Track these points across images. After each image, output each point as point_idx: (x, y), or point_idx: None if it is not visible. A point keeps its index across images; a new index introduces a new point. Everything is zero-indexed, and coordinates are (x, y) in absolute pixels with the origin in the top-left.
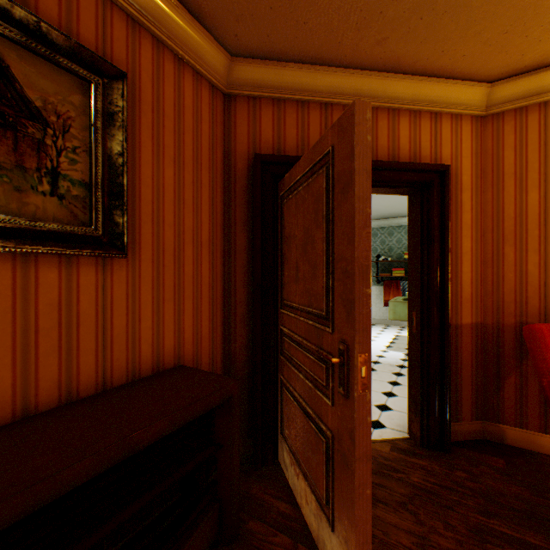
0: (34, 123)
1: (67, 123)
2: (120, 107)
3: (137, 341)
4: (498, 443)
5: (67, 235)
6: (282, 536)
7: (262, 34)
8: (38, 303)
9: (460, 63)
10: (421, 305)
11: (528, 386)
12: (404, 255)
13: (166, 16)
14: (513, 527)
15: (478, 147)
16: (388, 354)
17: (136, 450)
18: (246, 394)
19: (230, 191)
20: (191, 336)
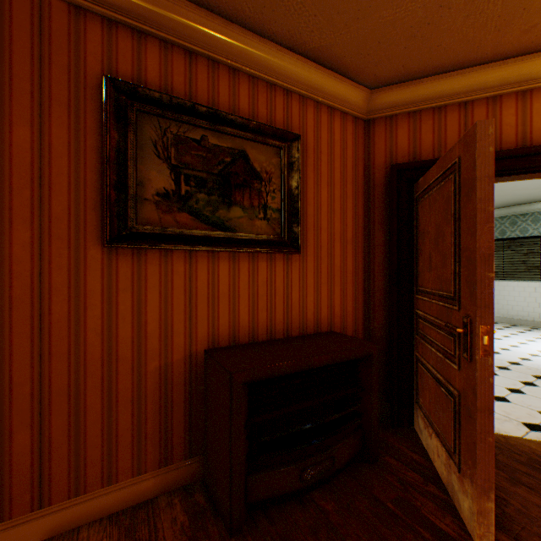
0: (257, 181)
1: (270, 176)
2: (296, 158)
3: (305, 309)
4: None
5: (270, 242)
6: (413, 473)
7: (397, 67)
8: (258, 280)
9: None
10: None
11: None
12: None
13: (322, 85)
14: None
15: None
16: None
17: (312, 367)
18: (382, 364)
19: (369, 197)
20: (338, 311)
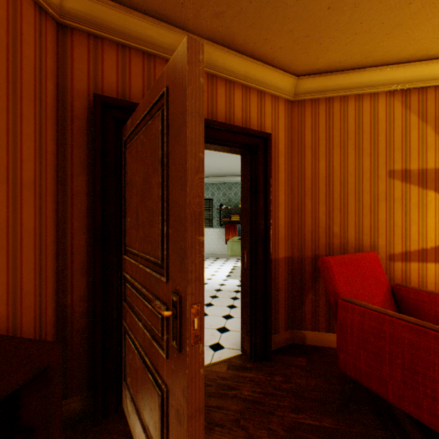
0: None
1: None
2: None
3: None
4: (301, 344)
5: None
6: None
7: None
8: None
9: (278, 54)
10: (251, 245)
11: (319, 300)
12: (239, 205)
13: None
14: (314, 416)
15: (289, 124)
16: (228, 282)
17: None
18: (86, 346)
19: (66, 129)
20: (4, 294)
